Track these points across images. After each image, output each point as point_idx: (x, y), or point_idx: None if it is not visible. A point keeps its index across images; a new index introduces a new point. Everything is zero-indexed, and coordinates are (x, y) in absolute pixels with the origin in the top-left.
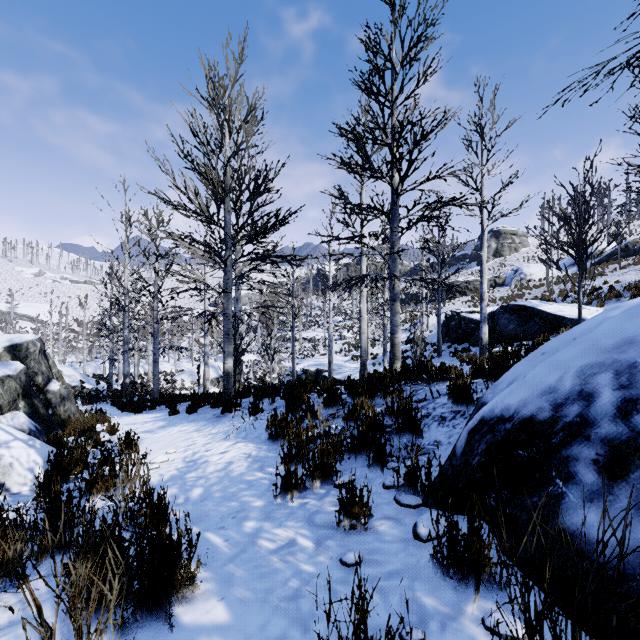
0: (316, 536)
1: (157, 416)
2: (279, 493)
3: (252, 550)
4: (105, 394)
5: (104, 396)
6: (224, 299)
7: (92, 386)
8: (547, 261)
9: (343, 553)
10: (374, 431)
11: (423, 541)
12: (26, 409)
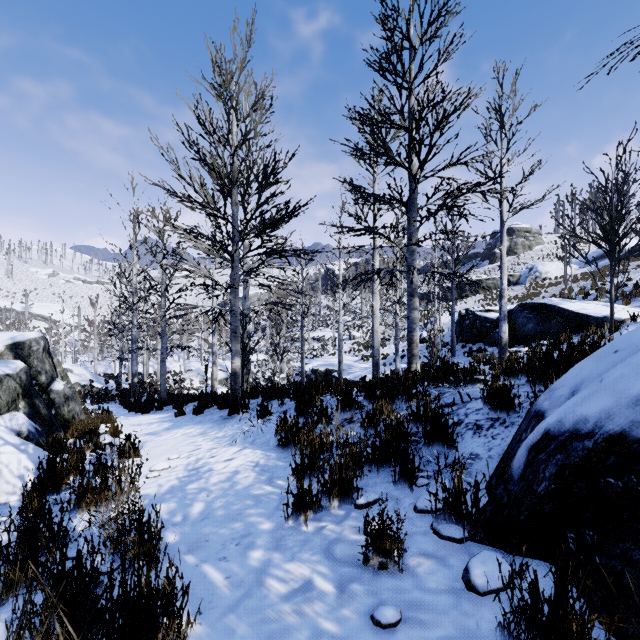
0: (337, 576)
1: (163, 417)
2: (291, 514)
3: (258, 594)
4: (114, 393)
5: (113, 395)
6: (231, 295)
7: (101, 385)
8: (565, 258)
9: (374, 605)
10: (398, 440)
11: (480, 594)
12: (26, 410)
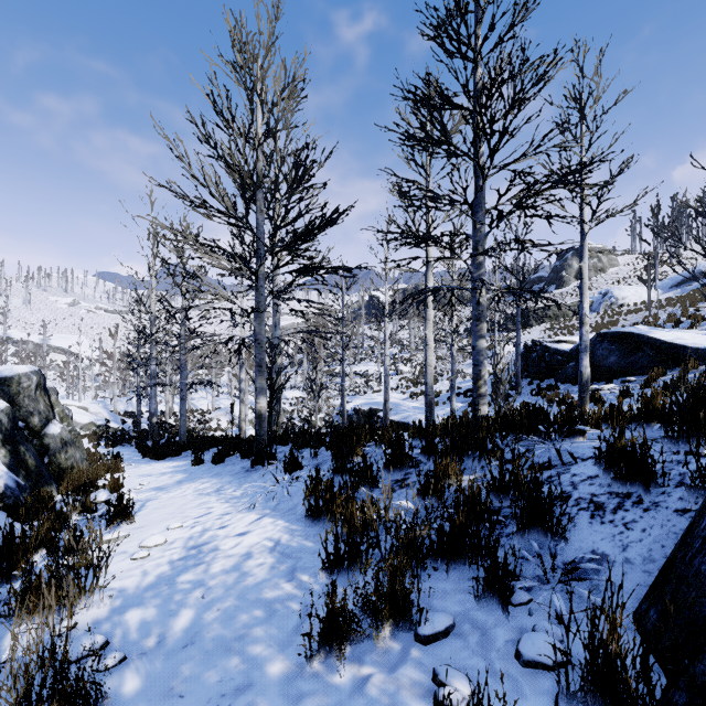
0: None
1: (179, 465)
2: (315, 650)
3: None
4: (132, 435)
5: (129, 437)
6: (255, 322)
7: (119, 425)
8: (649, 280)
9: None
10: (477, 524)
11: None
12: (7, 459)
